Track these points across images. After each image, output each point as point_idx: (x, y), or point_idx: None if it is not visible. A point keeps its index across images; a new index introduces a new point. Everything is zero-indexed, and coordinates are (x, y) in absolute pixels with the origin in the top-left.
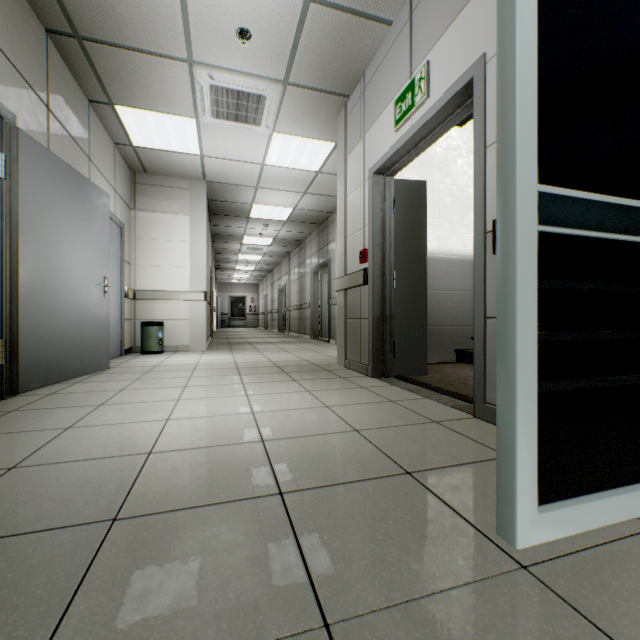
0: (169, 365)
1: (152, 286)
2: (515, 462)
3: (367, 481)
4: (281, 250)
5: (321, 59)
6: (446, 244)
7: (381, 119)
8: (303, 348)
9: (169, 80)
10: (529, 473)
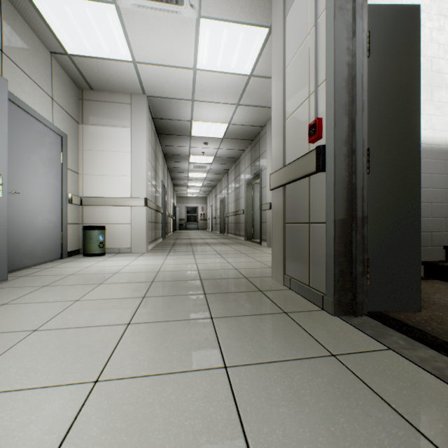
0: (85, 274)
1: (97, 193)
2: None
3: None
4: (221, 167)
5: None
6: None
7: None
8: (236, 251)
9: None
10: None
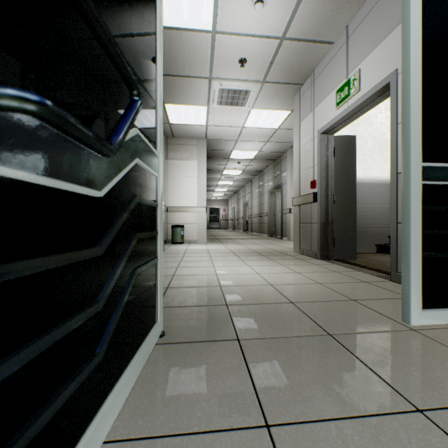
0: (193, 250)
1: (176, 204)
2: (410, 287)
3: (332, 301)
4: (246, 177)
5: (287, 67)
6: (369, 173)
7: (326, 100)
8: (266, 242)
9: (196, 88)
10: (417, 292)
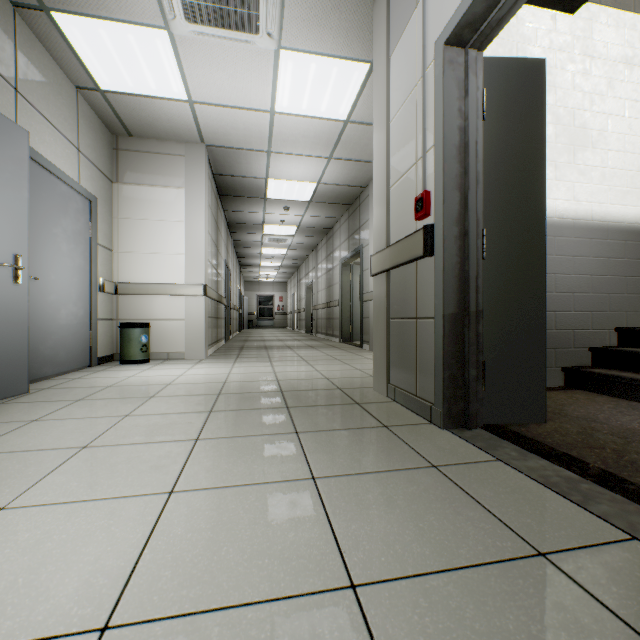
0: (128, 385)
1: (138, 278)
2: None
3: None
4: (307, 241)
5: None
6: (548, 200)
7: None
8: (328, 356)
9: None
10: None
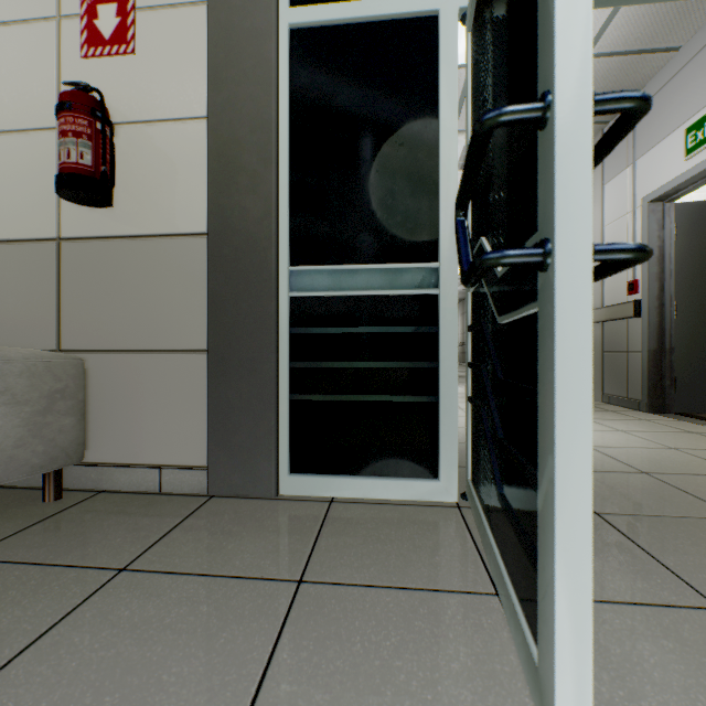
0: None
1: None
2: None
3: None
4: None
5: None
6: None
7: (661, 146)
8: None
9: None
10: None
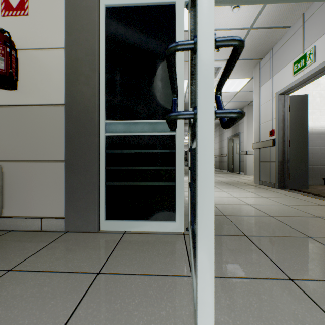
0: None
1: None
2: None
3: (301, 217)
4: None
5: (251, 48)
6: (317, 122)
7: (283, 70)
8: (228, 176)
9: None
10: None
